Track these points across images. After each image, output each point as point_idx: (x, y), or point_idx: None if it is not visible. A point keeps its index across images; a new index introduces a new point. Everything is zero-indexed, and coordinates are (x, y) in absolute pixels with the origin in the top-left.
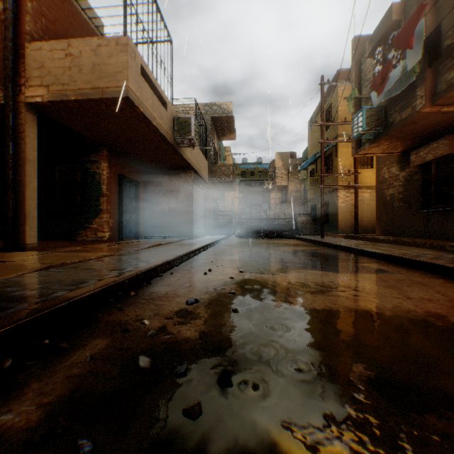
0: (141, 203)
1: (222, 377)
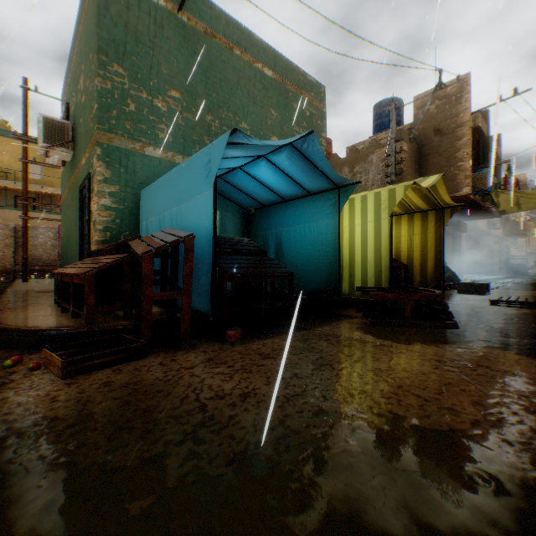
0: None
1: (519, 282)
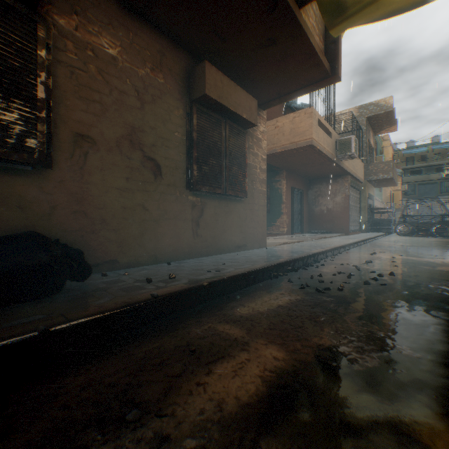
0: (304, 206)
1: (389, 273)
